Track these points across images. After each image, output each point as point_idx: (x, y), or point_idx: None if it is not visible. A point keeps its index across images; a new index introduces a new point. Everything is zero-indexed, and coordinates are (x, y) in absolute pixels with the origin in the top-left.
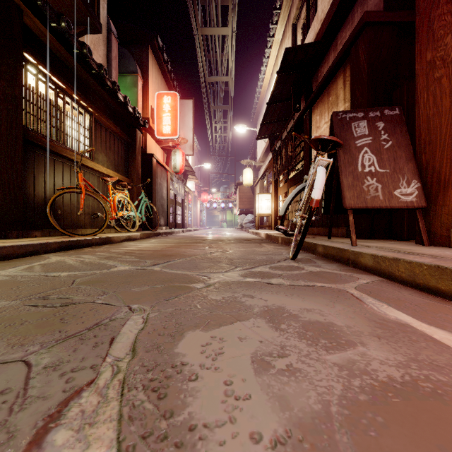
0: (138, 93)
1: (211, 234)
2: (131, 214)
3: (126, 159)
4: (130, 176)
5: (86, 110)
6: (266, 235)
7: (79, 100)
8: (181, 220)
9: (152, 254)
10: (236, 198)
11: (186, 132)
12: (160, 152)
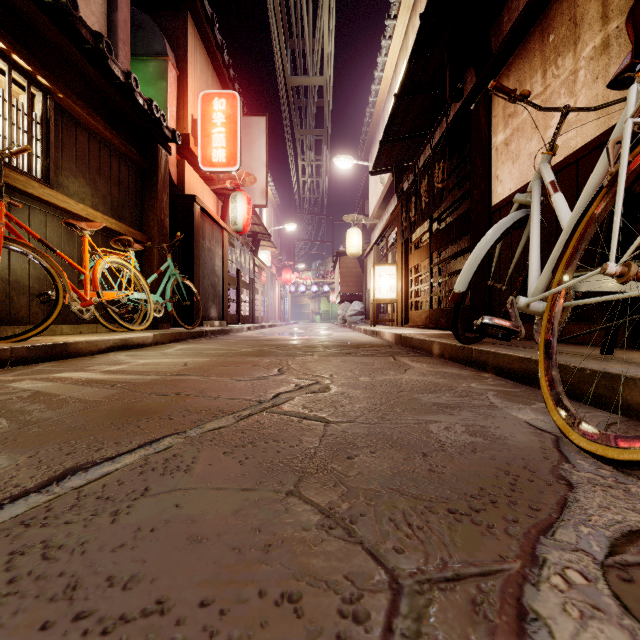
0: (169, 91)
1: (294, 334)
2: (141, 297)
3: (139, 199)
4: (146, 229)
5: (33, 81)
6: (397, 337)
7: (8, 52)
8: (249, 311)
9: (90, 406)
10: (334, 278)
11: (255, 169)
12: (211, 197)
